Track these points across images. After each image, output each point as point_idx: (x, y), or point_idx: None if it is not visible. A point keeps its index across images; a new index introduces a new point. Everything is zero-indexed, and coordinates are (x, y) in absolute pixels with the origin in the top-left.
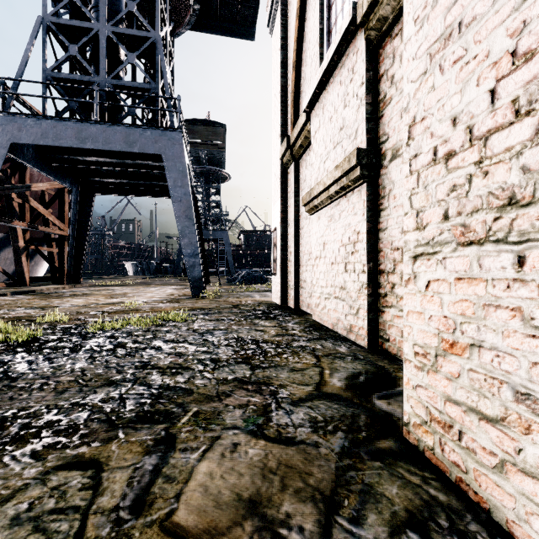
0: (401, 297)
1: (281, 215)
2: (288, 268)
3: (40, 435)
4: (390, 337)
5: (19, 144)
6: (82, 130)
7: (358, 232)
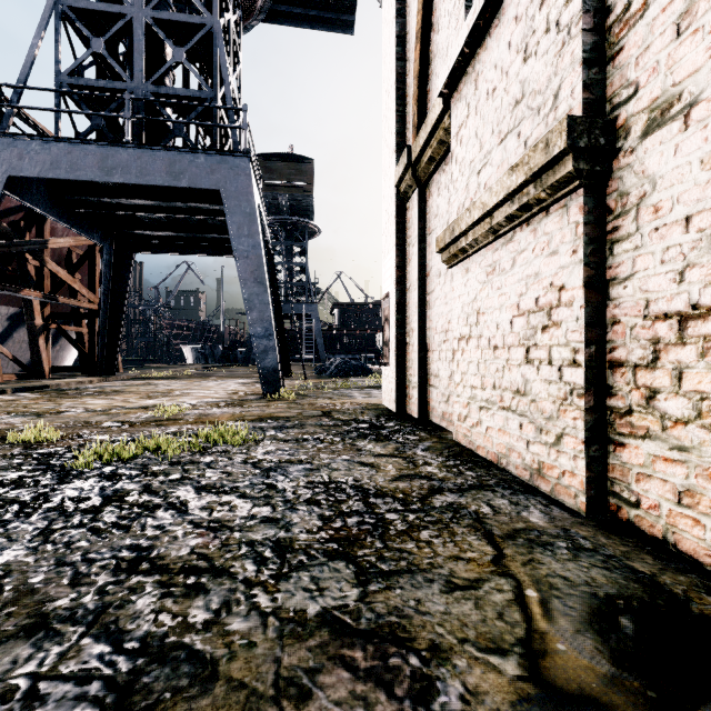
0: (677, 420)
1: (397, 272)
2: (408, 354)
3: None
4: (642, 499)
5: (25, 180)
6: (108, 156)
7: (560, 286)
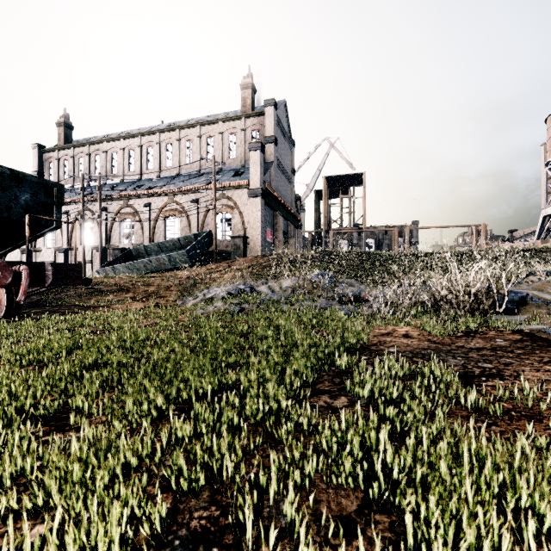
0: None
1: None
2: None
3: None
4: None
5: None
6: None
7: None
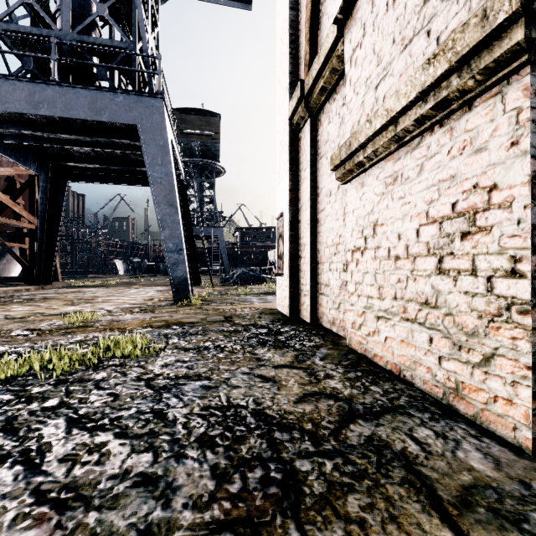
0: None
1: (290, 194)
2: (299, 266)
3: None
4: None
5: None
6: (35, 92)
7: (491, 186)
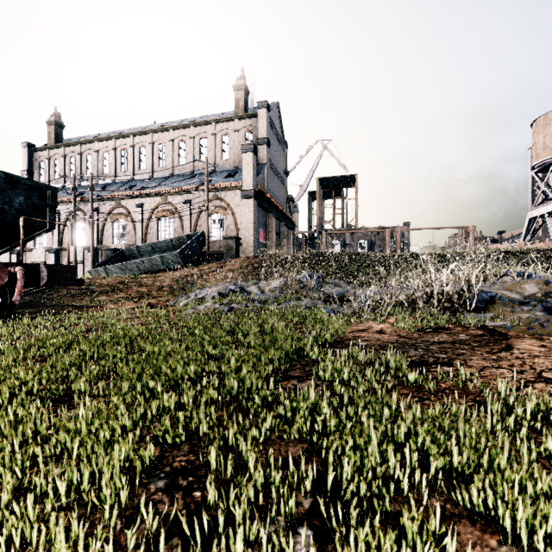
0: None
1: None
2: None
3: None
4: None
5: None
6: None
7: None
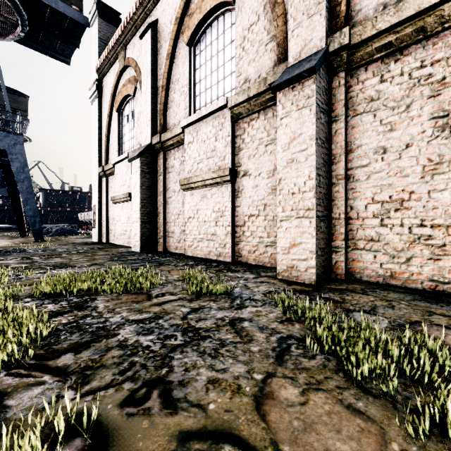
0: None
1: (99, 199)
2: (103, 224)
3: (62, 255)
4: None
5: None
6: None
7: (130, 214)
